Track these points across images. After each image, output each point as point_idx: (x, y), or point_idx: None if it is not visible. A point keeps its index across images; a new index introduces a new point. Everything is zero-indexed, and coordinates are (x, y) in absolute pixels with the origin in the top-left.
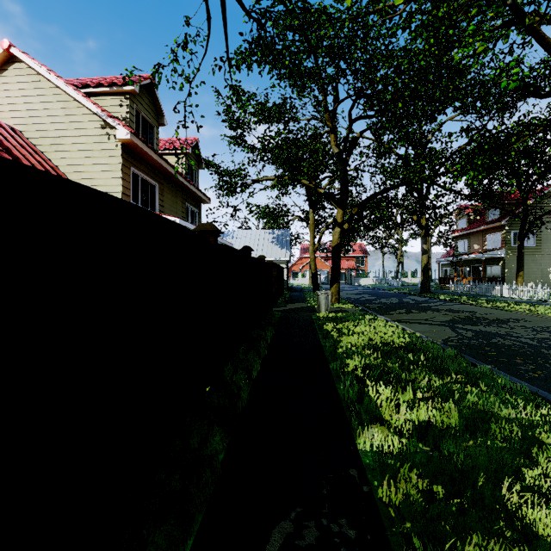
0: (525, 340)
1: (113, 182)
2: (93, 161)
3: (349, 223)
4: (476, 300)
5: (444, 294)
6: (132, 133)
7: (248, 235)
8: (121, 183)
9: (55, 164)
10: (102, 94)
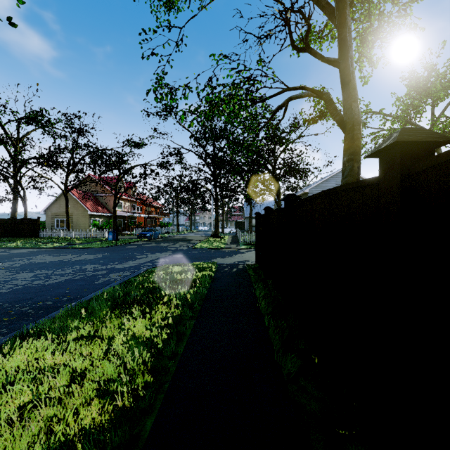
0: None
1: None
2: None
3: None
4: None
5: None
6: None
7: None
8: None
9: None
10: None
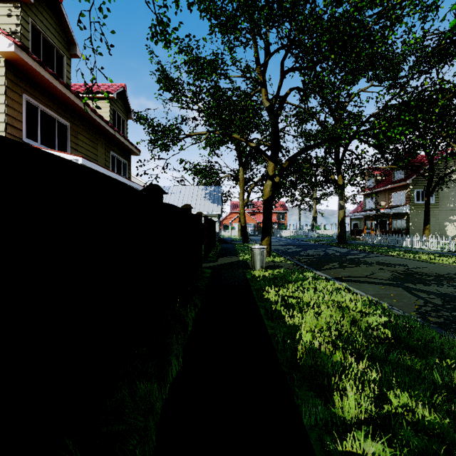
0: None
1: None
2: None
3: (280, 176)
4: (394, 252)
5: (359, 244)
6: (21, 48)
7: (182, 191)
8: (5, 111)
9: None
10: None
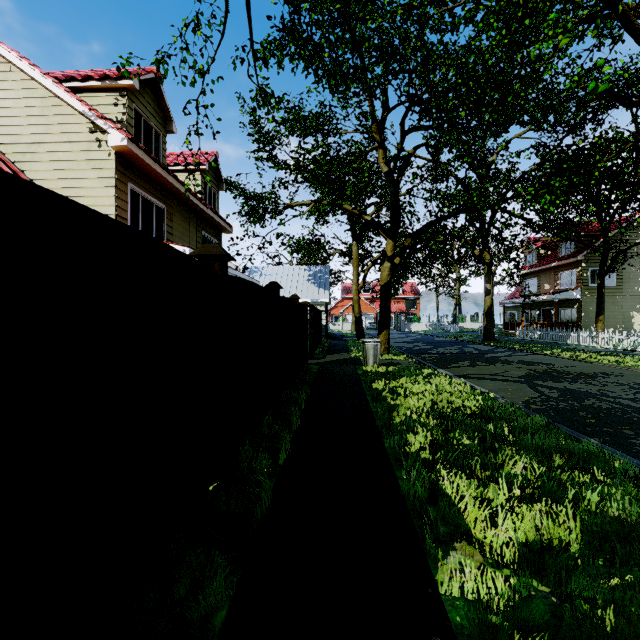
0: (625, 401)
1: (104, 201)
2: (79, 174)
3: (400, 257)
4: (551, 350)
5: (511, 341)
6: (129, 139)
7: (279, 272)
8: (116, 203)
9: (30, 177)
10: (91, 89)
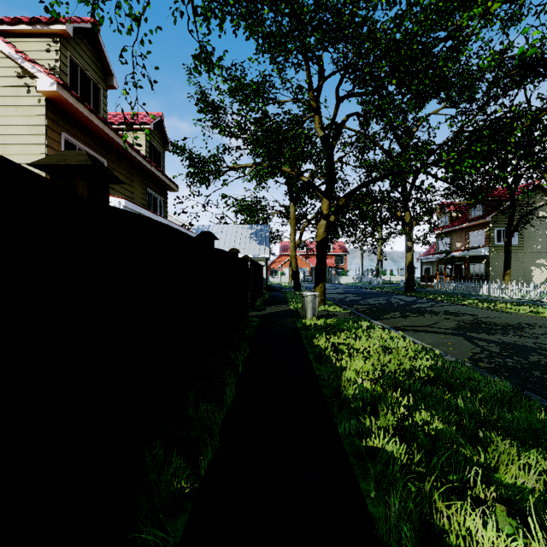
0: None
1: (34, 149)
2: (6, 121)
3: (335, 215)
4: (468, 300)
5: (429, 292)
6: (61, 85)
7: (224, 230)
8: (46, 152)
9: None
10: (21, 34)
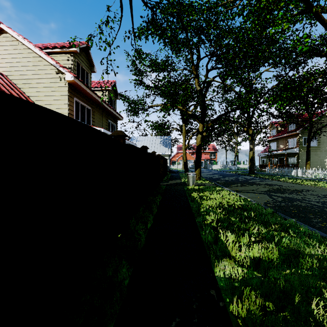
0: (314, 203)
1: (63, 106)
2: (51, 94)
3: (206, 132)
4: (282, 178)
5: (263, 174)
6: (74, 76)
7: (146, 139)
8: (68, 107)
9: (27, 95)
10: (56, 53)
